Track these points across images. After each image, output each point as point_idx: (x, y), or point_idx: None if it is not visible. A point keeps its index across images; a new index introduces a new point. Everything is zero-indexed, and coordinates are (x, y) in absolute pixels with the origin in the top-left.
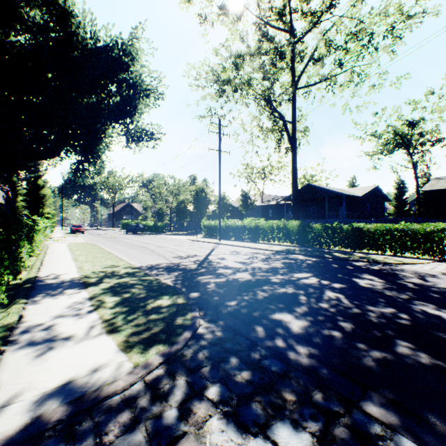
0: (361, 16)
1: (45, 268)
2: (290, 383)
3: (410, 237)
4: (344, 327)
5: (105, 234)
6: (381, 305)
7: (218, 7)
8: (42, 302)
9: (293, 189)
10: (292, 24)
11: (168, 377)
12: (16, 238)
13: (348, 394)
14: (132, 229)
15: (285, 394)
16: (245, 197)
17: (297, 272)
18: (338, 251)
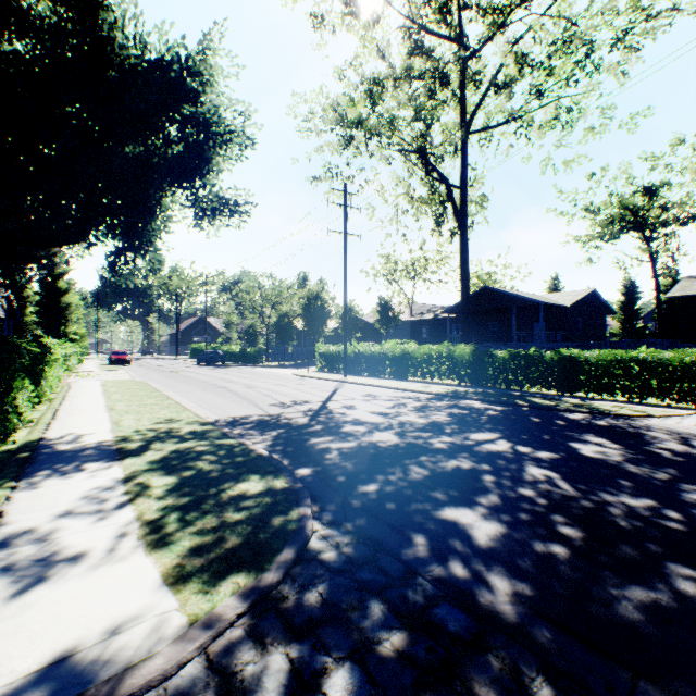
0: (572, 15)
1: (59, 424)
2: (486, 662)
3: (657, 372)
4: (570, 536)
5: (164, 366)
6: (627, 493)
7: (343, 2)
8: (42, 487)
9: (462, 295)
10: (462, 28)
11: (253, 647)
12: (6, 375)
13: (602, 688)
14: (207, 358)
15: (479, 688)
16: (385, 308)
17: (475, 431)
18: (537, 394)
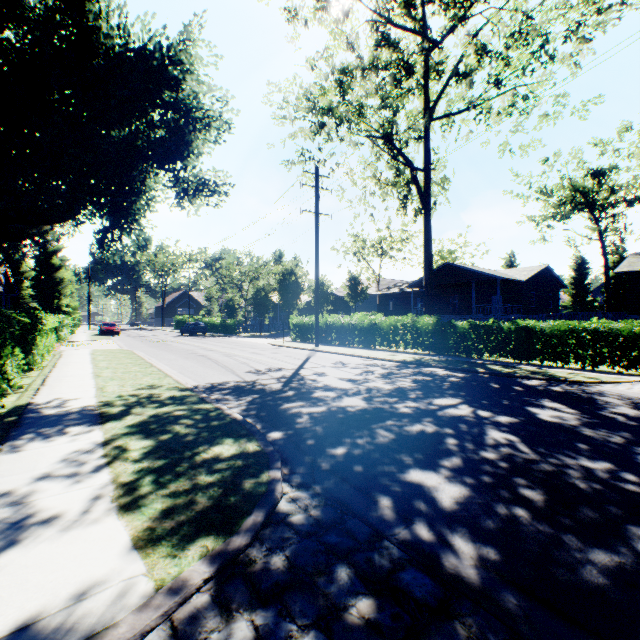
0: (528, 10)
1: (47, 390)
2: (453, 630)
3: (608, 341)
4: (532, 498)
5: (150, 336)
6: (585, 456)
7: None
8: (24, 450)
9: (425, 270)
10: (425, 21)
11: (218, 613)
12: None
13: None
14: (190, 329)
15: None
16: (354, 282)
17: (438, 397)
18: (495, 362)
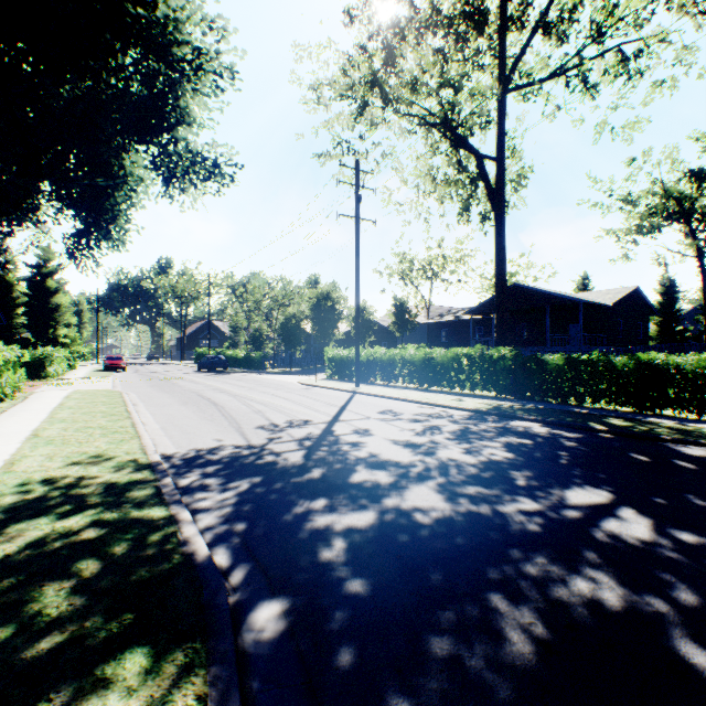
0: None
1: None
2: None
3: None
4: None
5: (160, 372)
6: None
7: None
8: None
9: (497, 289)
10: None
11: None
12: None
13: None
14: (207, 364)
15: None
16: (401, 309)
17: (567, 485)
18: (608, 412)
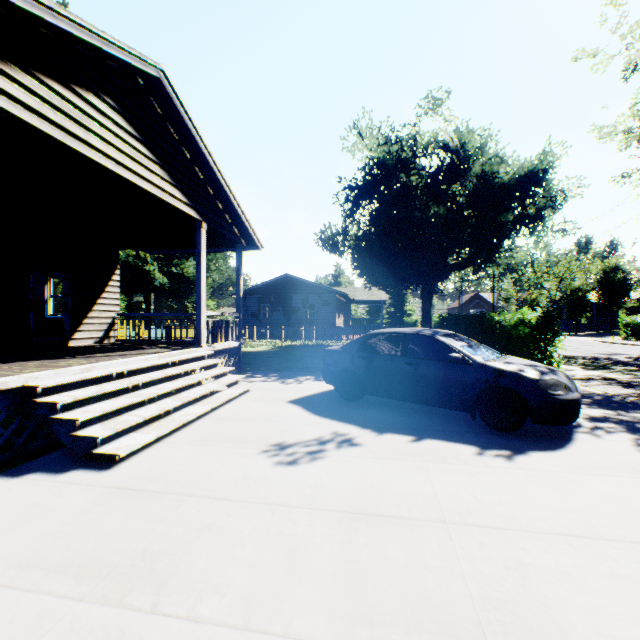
0: None
1: None
2: None
3: None
4: None
5: None
6: None
7: None
8: None
9: None
10: None
11: None
12: None
13: None
14: None
15: None
16: None
17: None
18: None
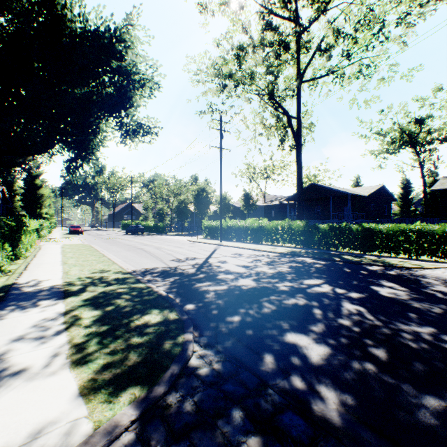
0: (370, 4)
1: (28, 273)
2: None
3: (427, 238)
4: (377, 355)
5: (104, 235)
6: (414, 322)
7: None
8: (6, 318)
9: (297, 188)
10: (297, 12)
11: None
12: None
13: None
14: (132, 230)
15: None
16: (247, 197)
17: (307, 278)
18: (347, 253)
